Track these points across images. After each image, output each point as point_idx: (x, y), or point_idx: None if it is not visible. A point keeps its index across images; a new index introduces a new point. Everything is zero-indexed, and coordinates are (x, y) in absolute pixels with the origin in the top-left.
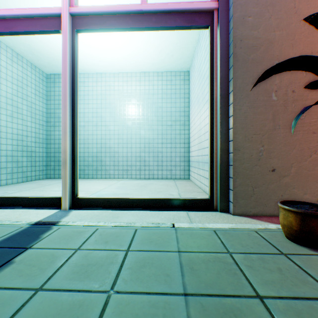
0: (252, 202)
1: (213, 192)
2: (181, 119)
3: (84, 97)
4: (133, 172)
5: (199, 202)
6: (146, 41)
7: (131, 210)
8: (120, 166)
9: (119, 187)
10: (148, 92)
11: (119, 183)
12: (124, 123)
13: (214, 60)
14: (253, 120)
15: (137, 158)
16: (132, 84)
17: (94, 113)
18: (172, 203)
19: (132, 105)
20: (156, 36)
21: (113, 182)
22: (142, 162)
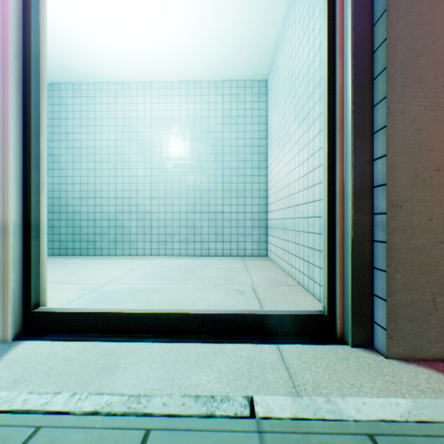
0: (431, 328)
1: (334, 298)
2: (253, 157)
3: (94, 121)
4: (175, 245)
5: (304, 322)
6: (195, 19)
7: (154, 341)
8: (155, 235)
9: (147, 273)
10: (200, 114)
11: (150, 265)
12: (161, 165)
13: (337, 9)
14: (433, 137)
15: (183, 222)
16: (174, 100)
17: (111, 147)
18: (243, 325)
19: (174, 135)
20: (212, 8)
21: (140, 263)
22: (190, 229)
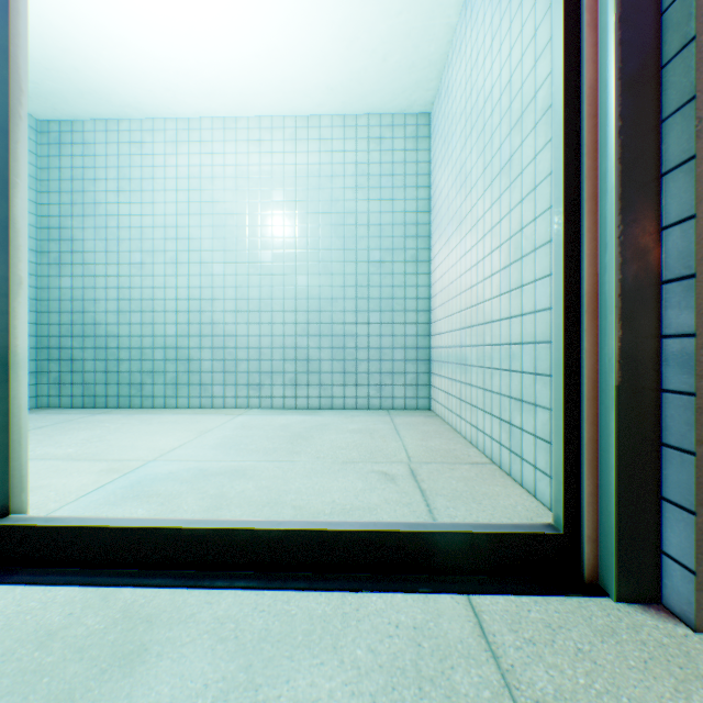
0: None
1: (578, 502)
2: (407, 244)
3: (141, 183)
4: (276, 391)
5: (520, 549)
6: (309, 2)
7: (224, 587)
8: (242, 373)
9: (226, 440)
10: (319, 171)
11: (233, 425)
12: (253, 257)
13: None
14: None
15: (288, 351)
16: (274, 148)
17: (170, 227)
18: (400, 553)
19: (275, 207)
20: None
21: (216, 422)
22: (301, 364)
